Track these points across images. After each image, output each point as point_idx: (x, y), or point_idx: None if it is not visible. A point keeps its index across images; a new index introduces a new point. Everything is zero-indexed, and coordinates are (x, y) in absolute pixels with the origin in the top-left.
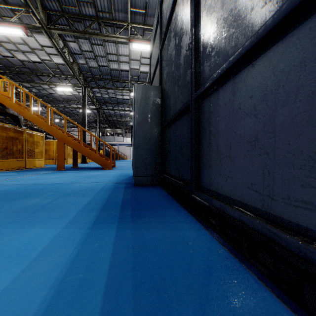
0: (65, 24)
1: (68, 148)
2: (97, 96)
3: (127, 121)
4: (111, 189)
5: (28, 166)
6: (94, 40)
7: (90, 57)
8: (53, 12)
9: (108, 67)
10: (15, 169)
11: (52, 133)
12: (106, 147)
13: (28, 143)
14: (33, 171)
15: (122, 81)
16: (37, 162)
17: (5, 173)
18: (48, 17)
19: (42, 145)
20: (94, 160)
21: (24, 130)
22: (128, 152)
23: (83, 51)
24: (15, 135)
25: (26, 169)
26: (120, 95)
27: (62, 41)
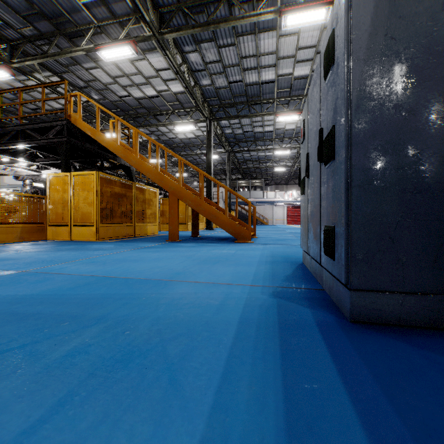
0: (182, 24)
1: (189, 209)
2: (226, 133)
3: (269, 166)
4: (275, 343)
5: (138, 234)
6: (222, 39)
7: (217, 71)
8: (166, 8)
9: (243, 81)
10: (121, 238)
11: (163, 184)
12: (239, 207)
13: (138, 202)
14: (138, 241)
15: (263, 102)
16: (149, 227)
17: (102, 244)
18: (160, 19)
19: (156, 204)
20: (222, 226)
21: (133, 184)
22: (269, 214)
23: (207, 63)
24: (121, 190)
25: (134, 238)
26: (259, 126)
27: (180, 55)
